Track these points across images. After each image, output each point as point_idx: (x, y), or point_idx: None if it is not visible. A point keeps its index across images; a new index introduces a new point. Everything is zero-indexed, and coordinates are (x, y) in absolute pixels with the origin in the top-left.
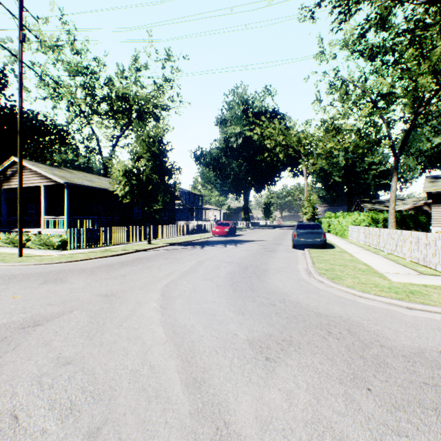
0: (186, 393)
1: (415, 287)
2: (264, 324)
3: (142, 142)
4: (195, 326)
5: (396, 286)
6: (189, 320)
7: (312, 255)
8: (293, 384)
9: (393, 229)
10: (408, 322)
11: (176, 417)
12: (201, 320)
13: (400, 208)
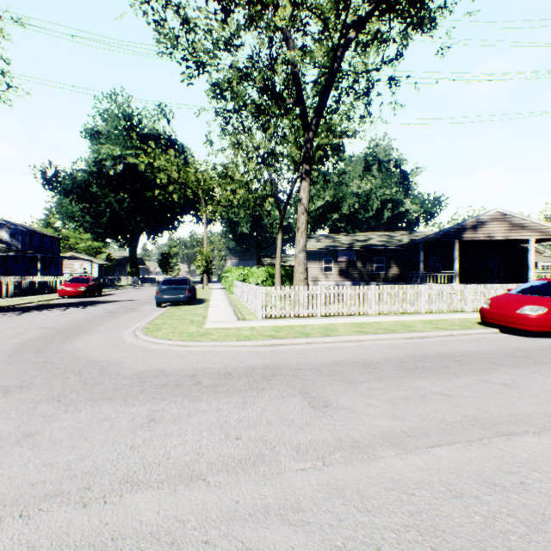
0: None
1: (214, 330)
2: (11, 379)
3: None
4: None
5: (199, 331)
6: None
7: (165, 313)
8: None
9: (279, 283)
10: (167, 355)
11: None
12: None
13: (293, 263)
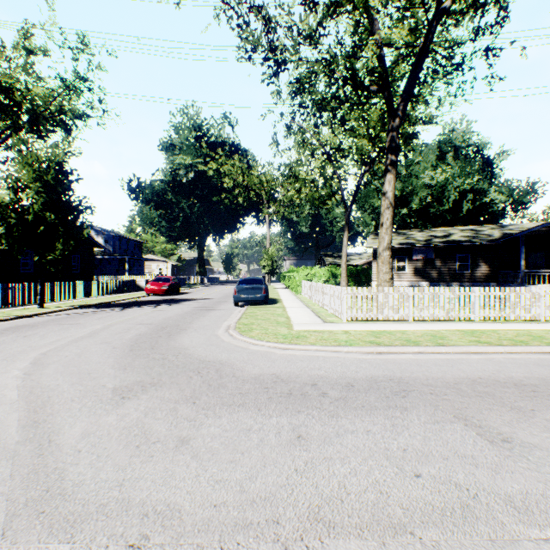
0: (20, 431)
1: (306, 333)
2: (142, 375)
3: (27, 166)
4: (61, 385)
5: (291, 334)
6: (56, 381)
7: (246, 312)
8: (134, 409)
9: (345, 283)
10: (272, 359)
11: (1, 446)
12: (72, 379)
13: (356, 263)
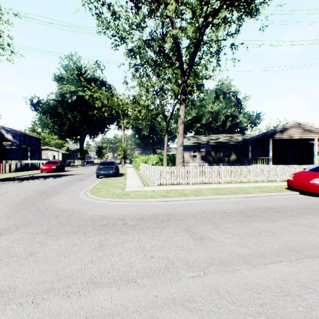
0: None
1: (131, 192)
2: (19, 220)
3: None
4: None
5: (122, 193)
6: None
7: (102, 181)
8: (6, 240)
9: (166, 164)
10: (105, 207)
11: None
12: None
13: (173, 152)
